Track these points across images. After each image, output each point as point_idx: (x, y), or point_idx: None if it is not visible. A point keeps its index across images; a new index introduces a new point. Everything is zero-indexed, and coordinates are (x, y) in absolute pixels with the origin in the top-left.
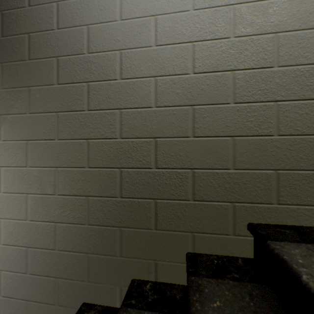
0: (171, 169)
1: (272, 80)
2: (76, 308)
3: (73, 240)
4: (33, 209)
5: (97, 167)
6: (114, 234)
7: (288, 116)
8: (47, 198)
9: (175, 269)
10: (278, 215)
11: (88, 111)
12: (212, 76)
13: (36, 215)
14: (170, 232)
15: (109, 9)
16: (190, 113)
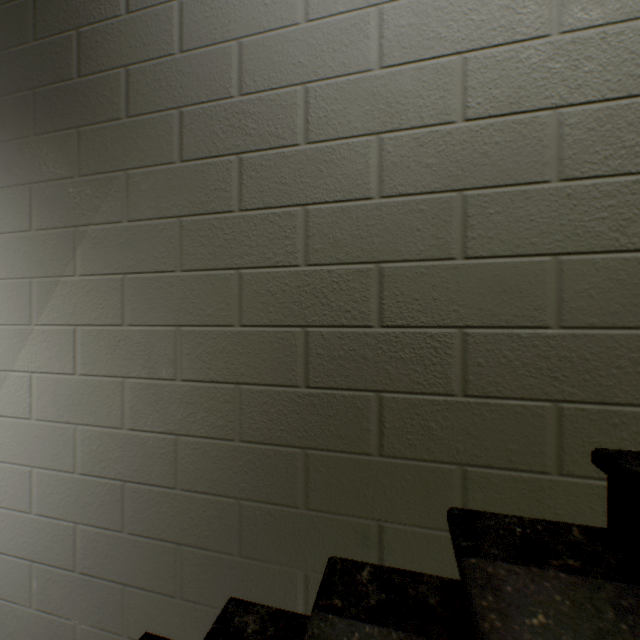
0: (415, 327)
1: None
2: (217, 608)
3: (210, 471)
4: (135, 407)
5: (258, 325)
6: (292, 462)
7: None
8: (161, 386)
9: (424, 542)
10: None
11: (240, 211)
12: (507, 123)
13: (140, 420)
14: (413, 463)
15: (282, 2)
16: (456, 206)
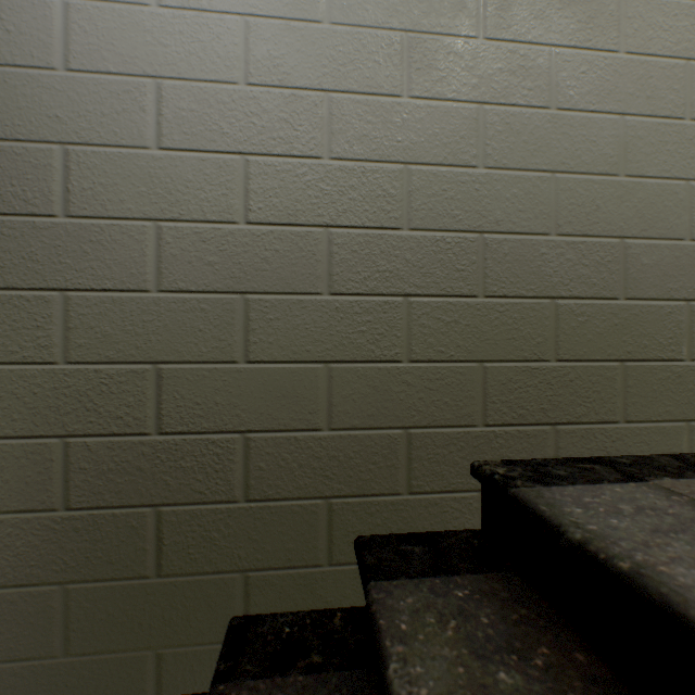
0: (197, 433)
1: (400, 253)
2: None
3: None
4: None
5: None
6: (48, 602)
7: (427, 324)
8: None
9: (206, 659)
10: (411, 514)
11: None
12: (286, 233)
13: None
14: (195, 578)
15: (33, 35)
16: (239, 309)
